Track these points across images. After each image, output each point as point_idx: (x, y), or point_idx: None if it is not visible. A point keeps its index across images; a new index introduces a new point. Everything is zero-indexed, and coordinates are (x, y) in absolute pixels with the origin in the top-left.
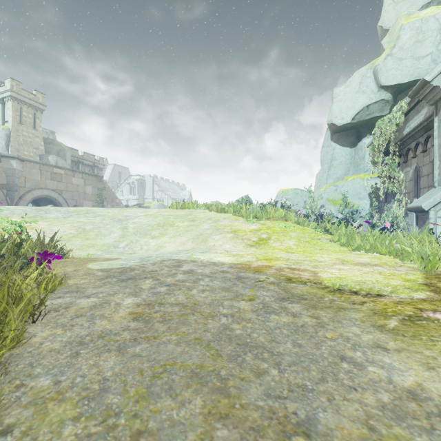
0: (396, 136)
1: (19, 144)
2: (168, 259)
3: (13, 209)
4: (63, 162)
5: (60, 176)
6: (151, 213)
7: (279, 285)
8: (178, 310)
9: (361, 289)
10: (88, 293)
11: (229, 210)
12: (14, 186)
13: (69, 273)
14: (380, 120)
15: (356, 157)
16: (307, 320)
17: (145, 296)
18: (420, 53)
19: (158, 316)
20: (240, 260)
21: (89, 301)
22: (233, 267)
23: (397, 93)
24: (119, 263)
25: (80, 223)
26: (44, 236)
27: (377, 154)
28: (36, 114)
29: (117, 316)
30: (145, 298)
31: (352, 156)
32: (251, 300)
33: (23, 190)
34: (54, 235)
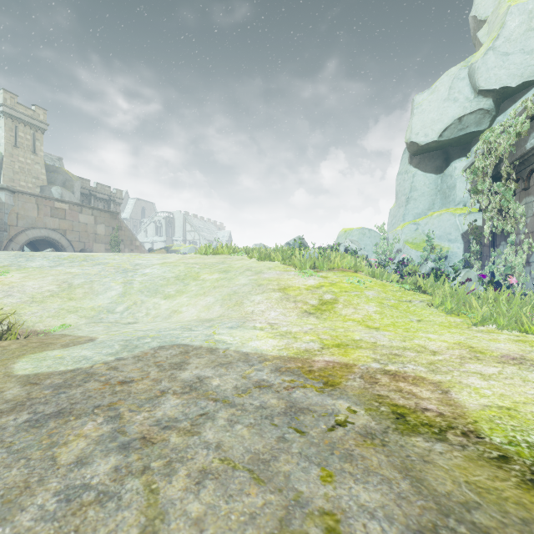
0: (513, 152)
1: (14, 172)
2: (170, 344)
3: None
4: (70, 196)
5: (63, 212)
6: (170, 261)
7: (387, 446)
8: None
9: None
10: None
11: (276, 257)
12: (2, 224)
13: None
14: (486, 132)
15: (444, 186)
16: None
17: (30, 516)
18: (533, 45)
19: None
20: (292, 348)
21: None
22: (281, 368)
23: (500, 100)
24: (78, 356)
25: (68, 275)
26: None
27: (480, 179)
28: (35, 135)
29: None
30: (25, 527)
31: (438, 184)
32: None
33: (15, 230)
34: None
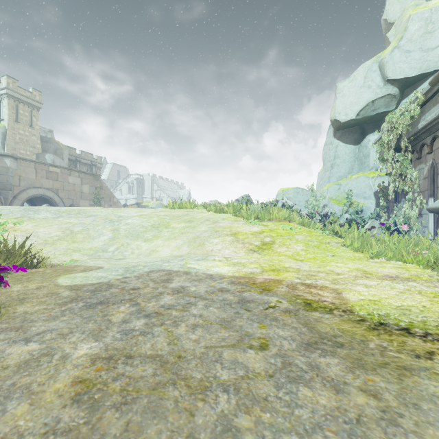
0: (409, 130)
1: (15, 142)
2: (157, 269)
3: (0, 209)
4: (60, 161)
5: (56, 175)
6: (146, 214)
7: (297, 315)
8: (151, 373)
9: (412, 324)
10: (32, 331)
11: (228, 210)
12: (8, 185)
13: (27, 293)
14: (390, 114)
15: (360, 155)
16: (361, 401)
17: (109, 339)
18: (429, 45)
19: (117, 390)
20: (242, 272)
21: (25, 350)
22: (235, 282)
23: (404, 87)
24: (97, 276)
25: (68, 224)
26: (15, 241)
27: (386, 150)
28: (32, 112)
29: (50, 390)
30: (109, 342)
31: (356, 153)
32: (263, 347)
33: (18, 189)
34: (24, 241)
